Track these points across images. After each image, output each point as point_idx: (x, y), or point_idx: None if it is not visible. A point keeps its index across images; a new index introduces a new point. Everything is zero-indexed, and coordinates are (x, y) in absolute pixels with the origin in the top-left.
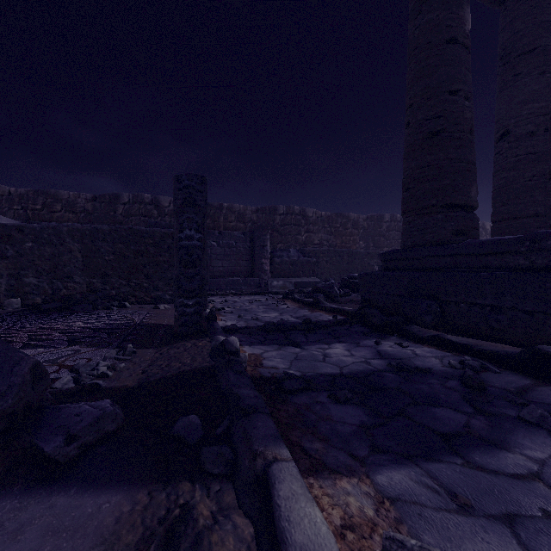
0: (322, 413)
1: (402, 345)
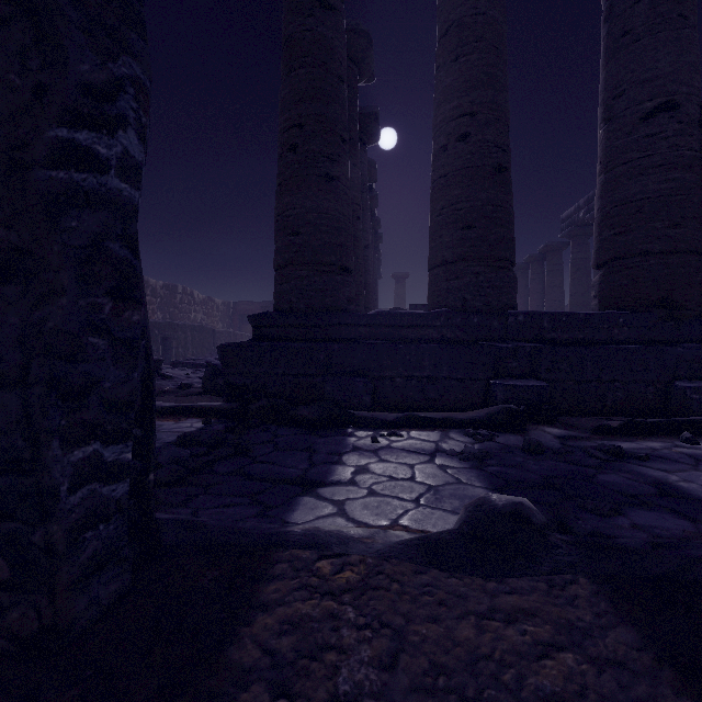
0: (677, 534)
1: (402, 435)
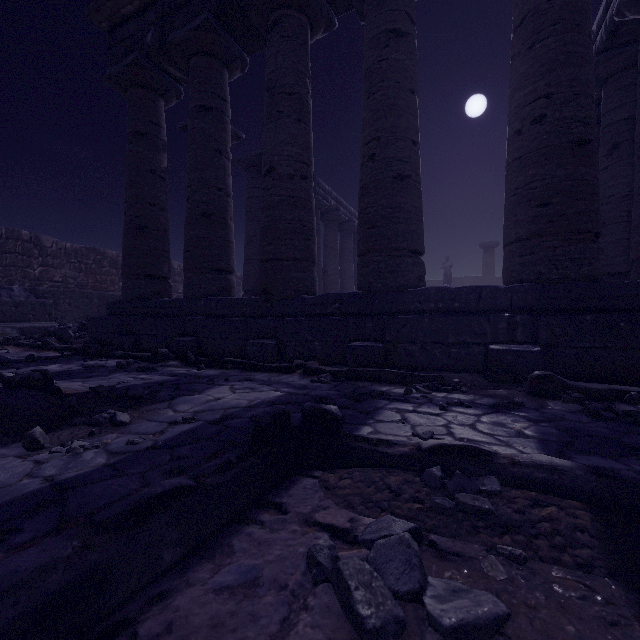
0: None
1: (101, 360)
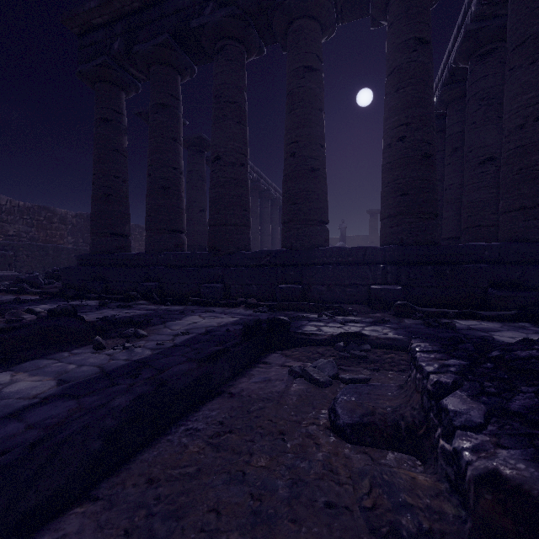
0: None
1: (82, 301)
